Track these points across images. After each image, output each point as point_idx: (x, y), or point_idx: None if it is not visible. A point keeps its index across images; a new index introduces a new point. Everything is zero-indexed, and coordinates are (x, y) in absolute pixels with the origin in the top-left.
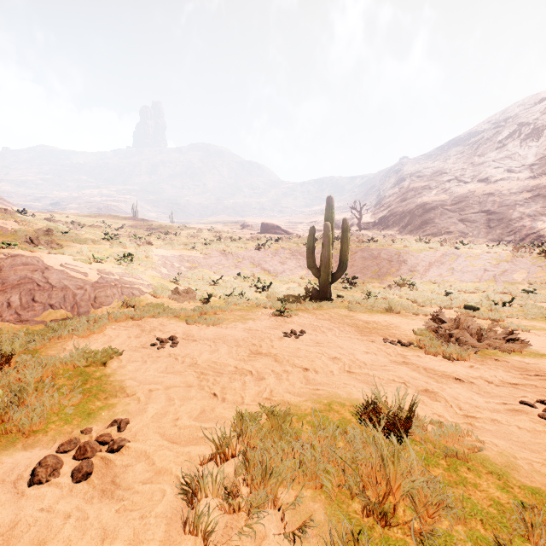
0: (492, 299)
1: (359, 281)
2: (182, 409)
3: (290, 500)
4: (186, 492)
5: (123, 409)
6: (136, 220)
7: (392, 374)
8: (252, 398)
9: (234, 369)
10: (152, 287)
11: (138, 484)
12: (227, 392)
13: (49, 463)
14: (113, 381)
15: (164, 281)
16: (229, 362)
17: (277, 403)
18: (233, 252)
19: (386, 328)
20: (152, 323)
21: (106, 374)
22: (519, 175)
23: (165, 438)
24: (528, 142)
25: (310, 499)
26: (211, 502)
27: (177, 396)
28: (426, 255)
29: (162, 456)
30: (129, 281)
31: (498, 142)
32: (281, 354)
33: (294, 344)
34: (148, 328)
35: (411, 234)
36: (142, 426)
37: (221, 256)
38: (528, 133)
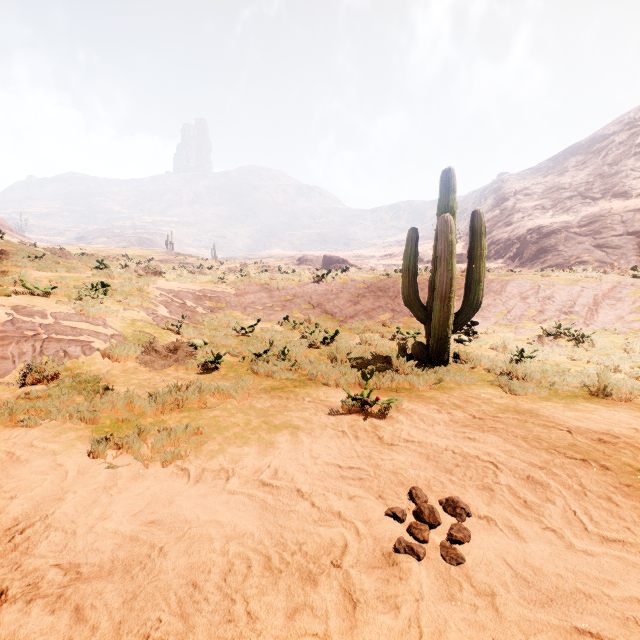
0: None
1: (478, 330)
2: None
3: None
4: None
5: None
6: (169, 254)
7: None
8: None
9: None
10: (118, 338)
11: None
12: None
13: None
14: None
15: (153, 328)
16: None
17: None
18: (280, 287)
19: None
20: None
21: None
22: None
23: None
24: None
25: None
26: None
27: None
28: (584, 288)
29: None
30: (71, 329)
31: (637, 146)
32: None
33: None
34: None
35: (524, 266)
36: None
37: (262, 292)
38: None
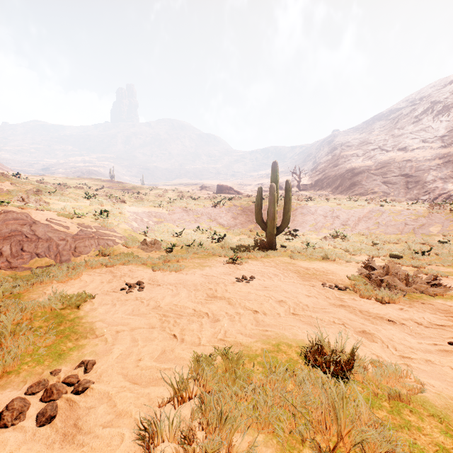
0: (413, 249)
1: (299, 234)
2: (144, 350)
3: (243, 445)
4: (143, 438)
5: (91, 350)
6: (112, 182)
7: (332, 316)
8: (208, 339)
9: (192, 312)
10: (124, 238)
11: (99, 427)
12: (185, 334)
13: (16, 407)
14: (85, 323)
15: (134, 233)
16: (188, 305)
17: (231, 343)
18: (193, 209)
19: (324, 273)
20: (122, 270)
21: (79, 316)
22: (432, 144)
23: (127, 378)
24: (439, 117)
25: (262, 444)
26: (167, 449)
27: (140, 337)
28: (355, 211)
29: (123, 398)
30: (104, 234)
31: (414, 118)
32: (234, 297)
33: (245, 288)
34: (118, 274)
35: (342, 194)
36: (107, 366)
37: (183, 212)
38: (439, 110)
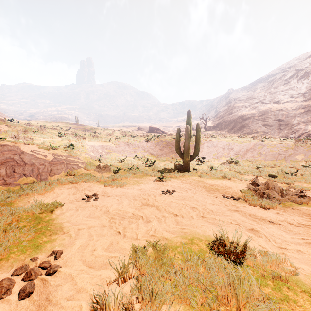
0: (285, 171)
1: (206, 160)
2: (97, 243)
3: None
4: (95, 309)
5: (60, 242)
6: (77, 125)
7: (230, 218)
8: (143, 235)
9: (131, 215)
10: (85, 163)
11: (64, 300)
12: (127, 231)
13: (4, 285)
14: (56, 223)
15: (92, 160)
16: (129, 210)
17: (158, 238)
18: (132, 143)
19: (223, 188)
20: (83, 185)
21: (52, 218)
22: (297, 99)
23: (85, 264)
24: (302, 80)
25: None
26: None
27: (95, 233)
28: (244, 145)
29: (82, 279)
30: (71, 160)
31: (285, 80)
32: (161, 205)
33: (169, 198)
34: (80, 188)
35: (235, 133)
36: (71, 255)
37: (125, 145)
38: (302, 75)
